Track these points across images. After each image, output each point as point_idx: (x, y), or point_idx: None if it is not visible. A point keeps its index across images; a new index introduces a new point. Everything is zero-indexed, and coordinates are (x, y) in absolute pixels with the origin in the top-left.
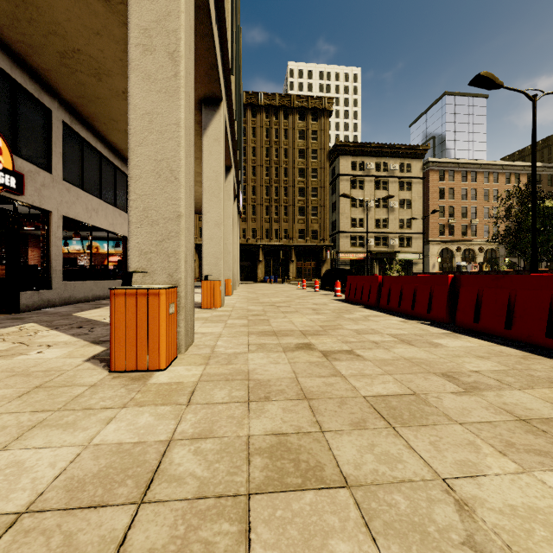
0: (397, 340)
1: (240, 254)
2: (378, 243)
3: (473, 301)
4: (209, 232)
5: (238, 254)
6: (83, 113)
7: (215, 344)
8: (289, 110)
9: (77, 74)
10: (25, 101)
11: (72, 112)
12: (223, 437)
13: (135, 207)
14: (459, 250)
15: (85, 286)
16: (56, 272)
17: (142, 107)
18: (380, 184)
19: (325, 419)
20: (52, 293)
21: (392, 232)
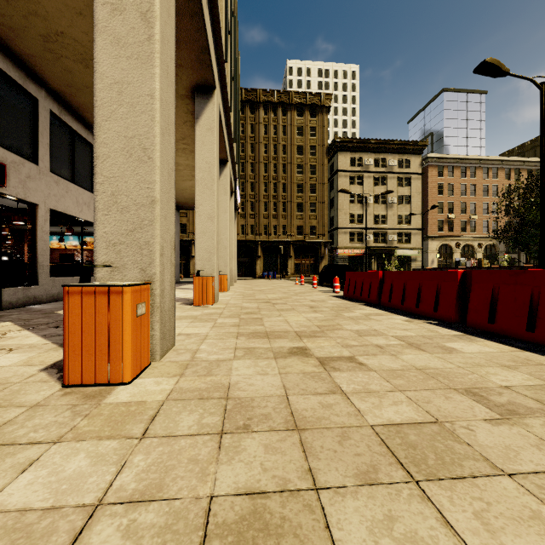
0: (405, 343)
1: (239, 250)
2: (377, 239)
3: (487, 300)
4: (202, 225)
5: (235, 250)
6: (72, 103)
7: (198, 348)
8: (288, 106)
9: (62, 60)
10: (8, 88)
11: (61, 102)
12: (174, 500)
13: (102, 191)
14: (458, 245)
15: (75, 282)
16: (43, 268)
17: (110, 76)
18: (379, 180)
19: (321, 465)
20: (38, 289)
21: (391, 228)
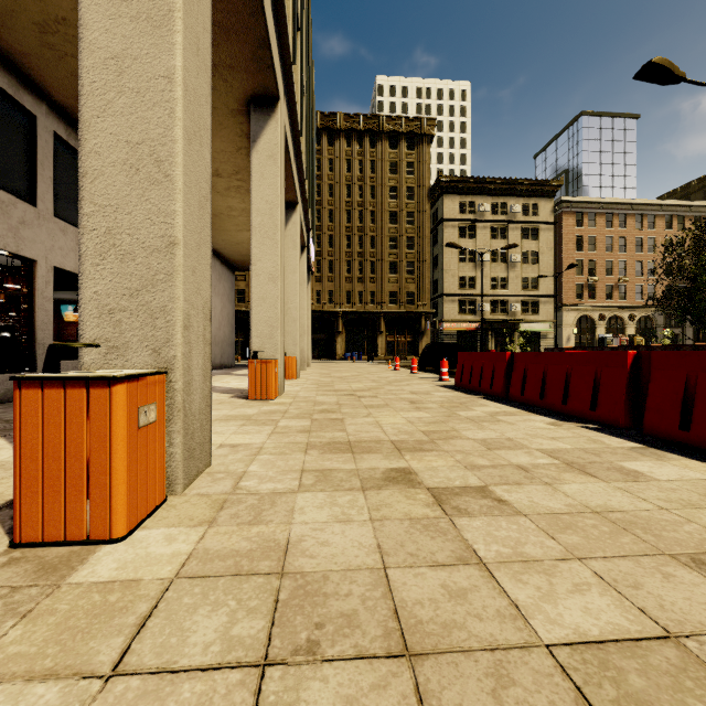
0: (560, 462)
1: (313, 324)
2: (495, 309)
3: (677, 395)
4: (260, 289)
5: (308, 323)
6: None
7: (245, 470)
8: (377, 135)
9: (68, 61)
10: None
11: (69, 122)
12: None
13: (91, 228)
14: (602, 318)
15: None
16: (44, 347)
17: (104, 46)
18: (497, 231)
19: None
20: None
21: (513, 295)
